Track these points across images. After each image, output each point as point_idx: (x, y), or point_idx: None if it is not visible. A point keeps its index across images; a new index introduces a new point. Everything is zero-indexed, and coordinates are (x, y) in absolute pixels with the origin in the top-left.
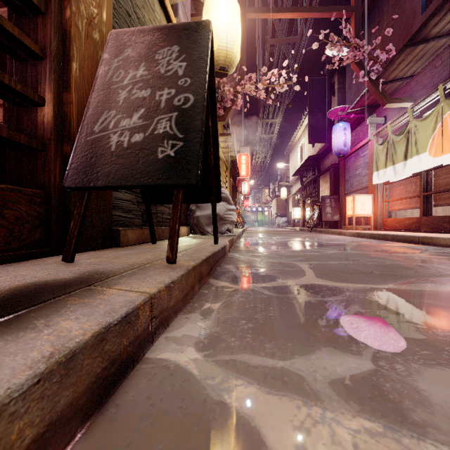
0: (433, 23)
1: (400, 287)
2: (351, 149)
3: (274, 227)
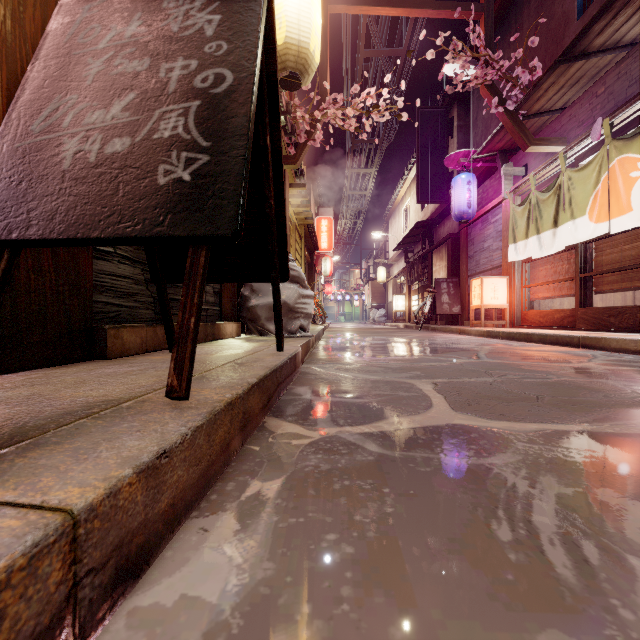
0: (597, 29)
1: (601, 428)
2: (478, 212)
3: (368, 323)
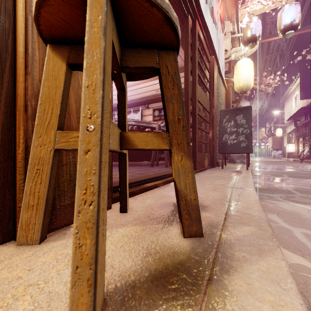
0: None
1: None
2: None
3: (270, 158)
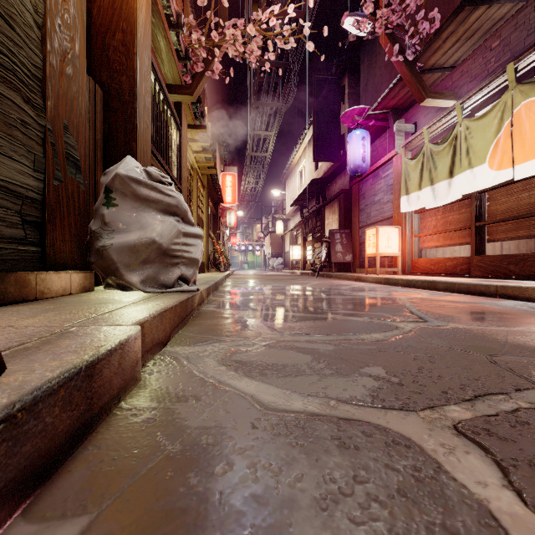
0: None
1: None
2: (369, 168)
3: (268, 270)
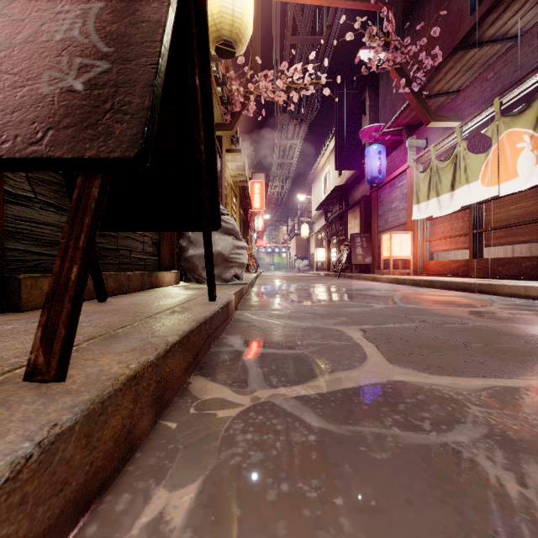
0: (489, 21)
1: None
2: (386, 178)
3: (293, 271)
